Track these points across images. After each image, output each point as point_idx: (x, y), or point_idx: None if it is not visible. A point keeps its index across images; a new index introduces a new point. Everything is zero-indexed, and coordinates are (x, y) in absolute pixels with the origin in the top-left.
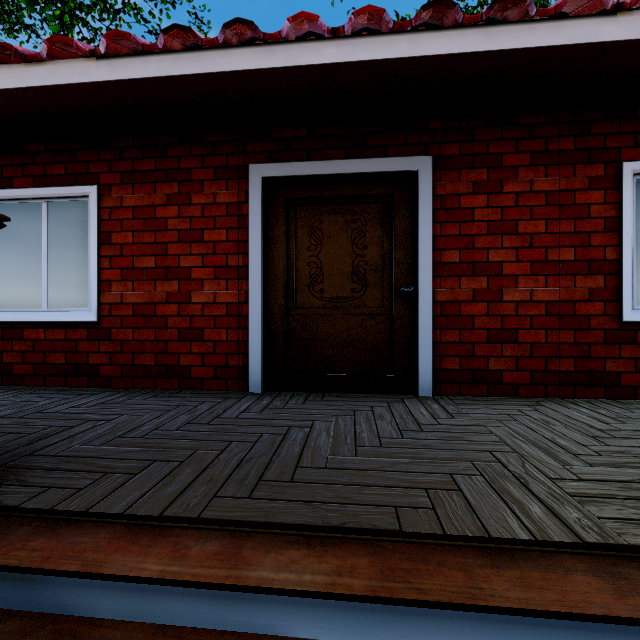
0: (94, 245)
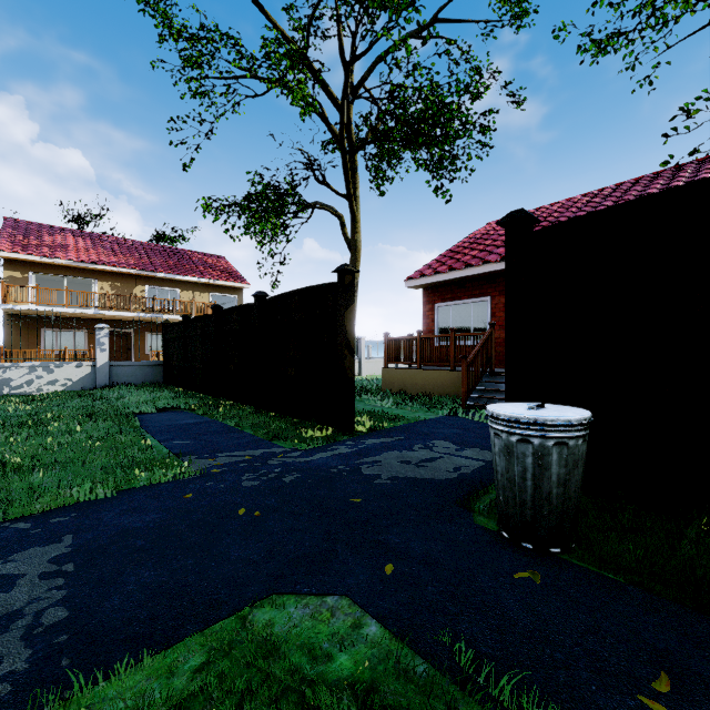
0: (489, 318)
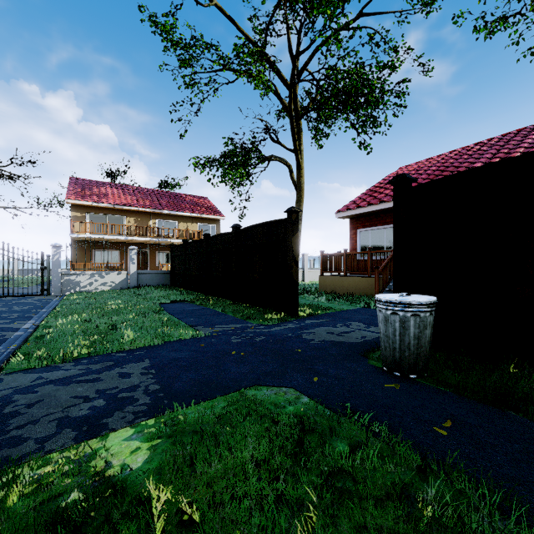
0: None
